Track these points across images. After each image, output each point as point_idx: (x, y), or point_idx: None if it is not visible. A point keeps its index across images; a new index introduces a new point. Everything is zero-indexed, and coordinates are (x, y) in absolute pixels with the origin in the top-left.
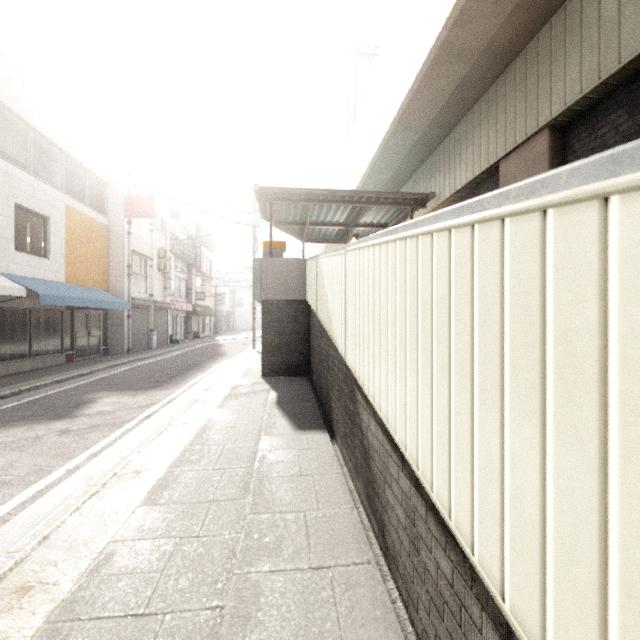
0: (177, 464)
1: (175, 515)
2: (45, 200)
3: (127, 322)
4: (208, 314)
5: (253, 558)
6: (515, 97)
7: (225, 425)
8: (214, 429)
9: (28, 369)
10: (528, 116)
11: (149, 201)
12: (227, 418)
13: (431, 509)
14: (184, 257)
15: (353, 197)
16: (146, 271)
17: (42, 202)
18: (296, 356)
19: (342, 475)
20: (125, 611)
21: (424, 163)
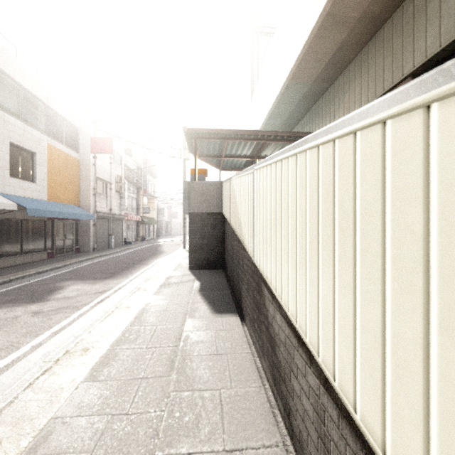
0: (118, 343)
1: (110, 391)
2: (32, 140)
3: (93, 229)
4: (152, 223)
5: (173, 438)
6: (383, 55)
7: (159, 309)
8: (150, 312)
9: (20, 263)
10: (394, 69)
11: (108, 141)
12: (161, 303)
13: (345, 417)
14: (135, 182)
15: (257, 135)
16: (107, 192)
17: (30, 141)
18: (214, 254)
19: (251, 354)
20: None
21: (310, 110)
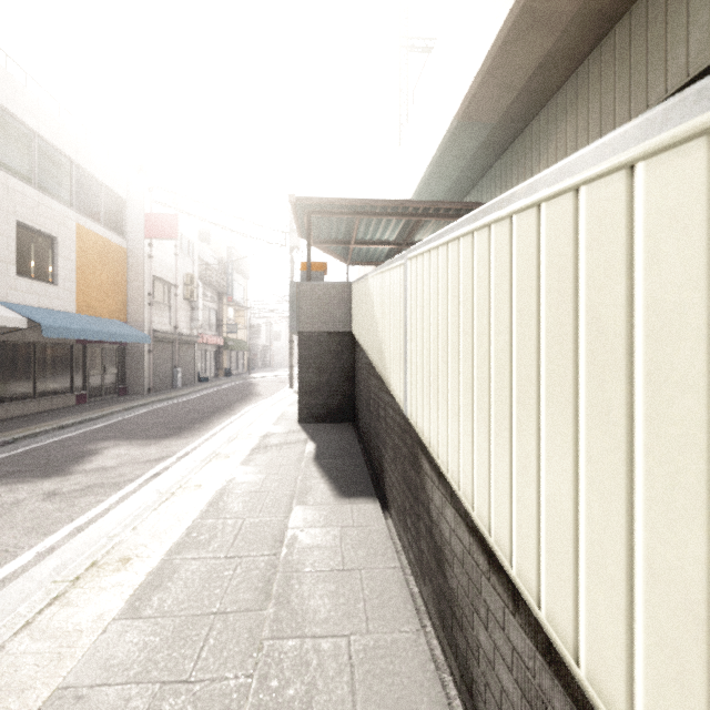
0: (179, 548)
1: (162, 638)
2: (52, 218)
3: (148, 358)
4: (241, 348)
5: None
6: (614, 74)
7: (248, 489)
8: (234, 494)
9: (32, 412)
10: (633, 96)
11: (172, 220)
12: (252, 479)
13: None
14: (214, 284)
15: (407, 208)
16: (170, 300)
17: (49, 220)
18: (339, 398)
19: (400, 571)
20: None
21: (492, 168)
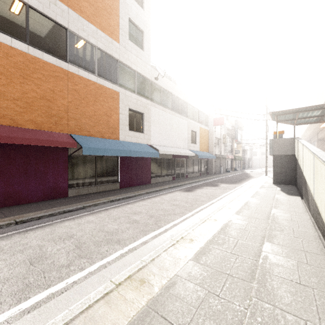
0: (253, 195)
1: (258, 199)
2: (195, 127)
3: (214, 163)
4: (240, 160)
5: (277, 204)
6: None
7: (263, 192)
8: (260, 192)
9: (193, 176)
10: None
11: (222, 119)
12: (263, 191)
13: None
14: (231, 136)
15: (322, 106)
16: (219, 144)
17: (195, 128)
18: (289, 177)
19: (302, 202)
20: (256, 204)
21: None
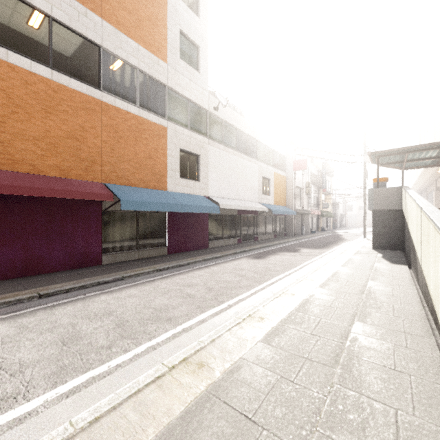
0: (345, 263)
1: (351, 269)
2: (268, 172)
3: (293, 221)
4: (329, 216)
5: (375, 276)
6: None
7: (358, 259)
8: (354, 259)
9: (265, 239)
10: None
11: (304, 161)
12: (358, 258)
13: None
14: (316, 184)
15: (439, 145)
16: (300, 195)
17: (268, 173)
18: (395, 240)
19: (409, 273)
20: (347, 274)
21: None
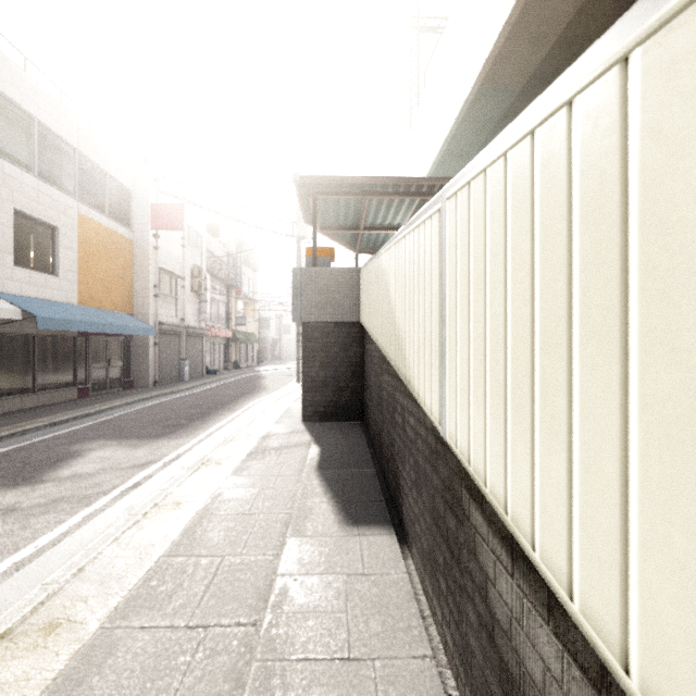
0: (128, 607)
1: None
2: (53, 207)
3: (154, 350)
4: (250, 341)
5: None
6: None
7: (236, 509)
8: (217, 517)
9: (31, 406)
10: None
11: (178, 210)
12: (242, 494)
13: None
14: (223, 277)
15: (421, 187)
16: (177, 292)
17: (49, 209)
18: (347, 395)
19: (433, 664)
20: None
21: None
